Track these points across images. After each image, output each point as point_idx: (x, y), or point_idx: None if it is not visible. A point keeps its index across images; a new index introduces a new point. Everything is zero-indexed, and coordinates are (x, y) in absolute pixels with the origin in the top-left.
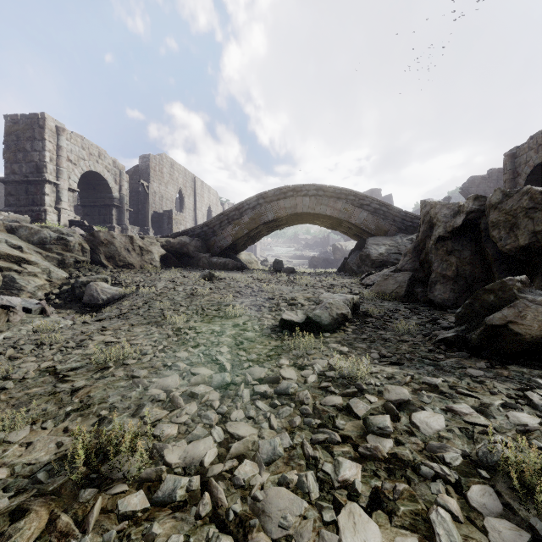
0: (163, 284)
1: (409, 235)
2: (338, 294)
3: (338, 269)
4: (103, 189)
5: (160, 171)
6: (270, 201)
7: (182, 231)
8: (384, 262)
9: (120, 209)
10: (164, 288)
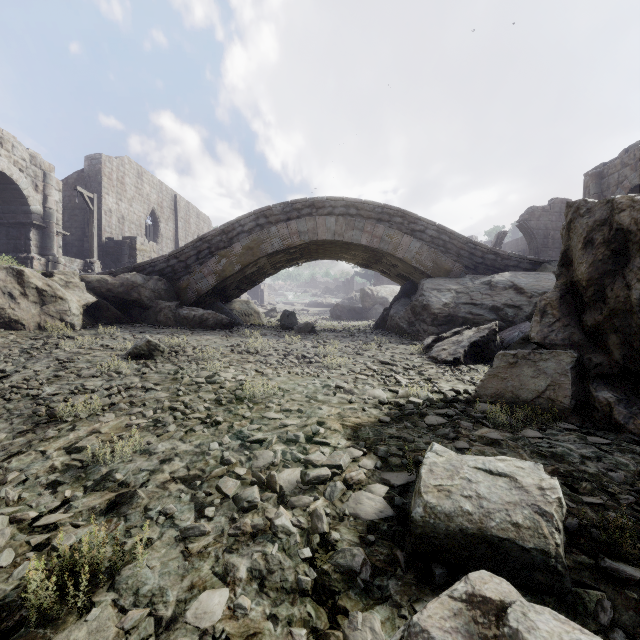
0: (33, 370)
1: (483, 277)
2: (478, 462)
3: (375, 325)
4: (13, 198)
5: (120, 181)
6: (276, 221)
7: (134, 265)
8: (451, 318)
9: (45, 231)
10: (13, 386)
